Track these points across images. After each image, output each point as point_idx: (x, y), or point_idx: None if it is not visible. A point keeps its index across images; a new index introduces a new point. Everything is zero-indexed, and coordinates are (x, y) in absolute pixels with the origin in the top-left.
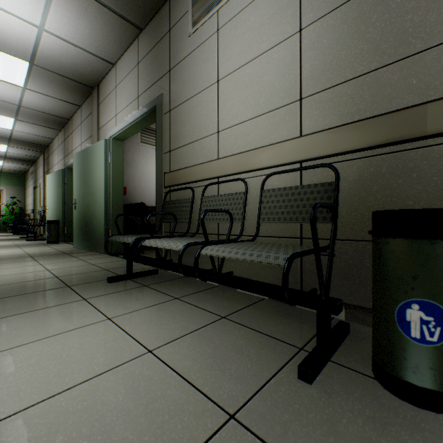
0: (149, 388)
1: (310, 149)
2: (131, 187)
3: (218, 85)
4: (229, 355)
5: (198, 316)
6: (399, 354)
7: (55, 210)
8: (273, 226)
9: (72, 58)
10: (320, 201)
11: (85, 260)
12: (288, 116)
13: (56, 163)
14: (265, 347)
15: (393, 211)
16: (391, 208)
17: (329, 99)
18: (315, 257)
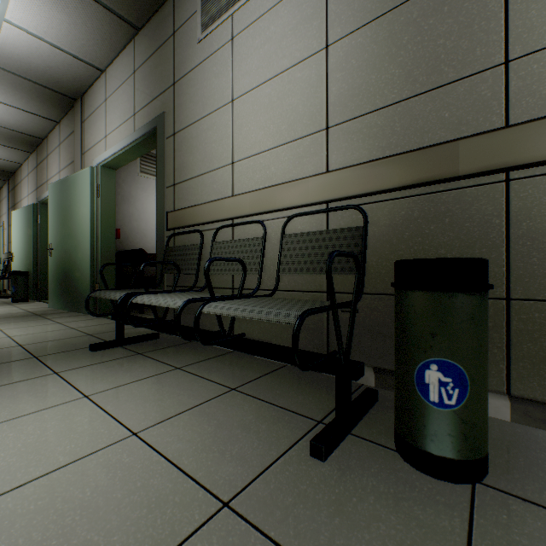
0: (128, 478)
1: (337, 187)
2: (127, 229)
3: (233, 106)
4: (233, 433)
5: (202, 389)
6: (418, 421)
7: (24, 257)
8: (297, 278)
9: (45, 59)
10: (346, 249)
11: (63, 323)
12: (314, 148)
13: (25, 196)
14: (278, 421)
15: (413, 261)
16: (423, 257)
17: (359, 129)
18: (333, 313)
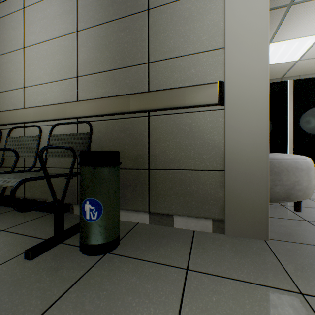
0: None
1: (80, 110)
2: None
3: (24, 51)
4: None
5: None
6: (83, 229)
7: None
8: (62, 160)
9: None
10: (81, 144)
11: None
12: (71, 86)
13: None
14: (19, 244)
15: (82, 151)
16: (119, 149)
17: (92, 81)
18: (46, 179)
